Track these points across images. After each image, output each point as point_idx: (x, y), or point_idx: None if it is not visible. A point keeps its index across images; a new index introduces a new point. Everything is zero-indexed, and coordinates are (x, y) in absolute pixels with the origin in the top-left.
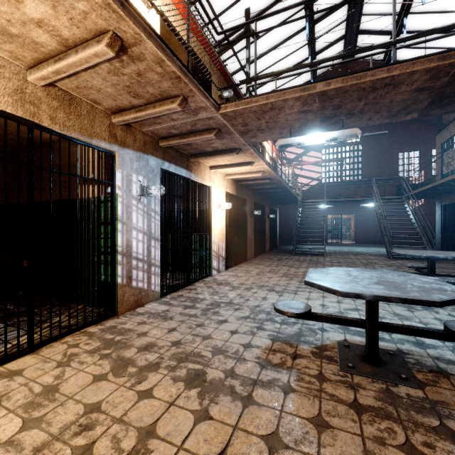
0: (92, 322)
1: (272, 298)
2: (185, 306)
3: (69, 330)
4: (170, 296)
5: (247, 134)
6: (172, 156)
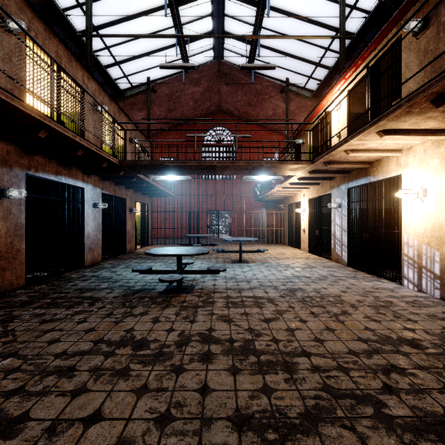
0: (328, 258)
1: (293, 272)
2: (321, 265)
3: (325, 257)
4: (345, 267)
5: (301, 168)
6: (354, 175)
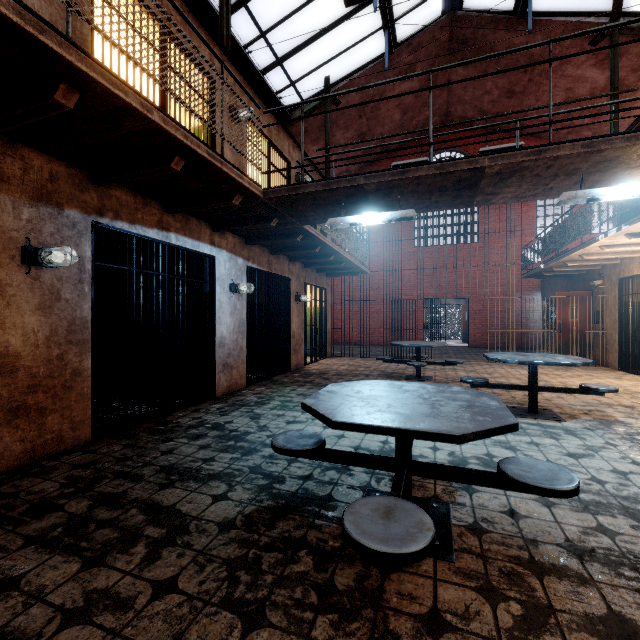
0: None
1: None
2: None
3: None
4: None
5: None
6: None
